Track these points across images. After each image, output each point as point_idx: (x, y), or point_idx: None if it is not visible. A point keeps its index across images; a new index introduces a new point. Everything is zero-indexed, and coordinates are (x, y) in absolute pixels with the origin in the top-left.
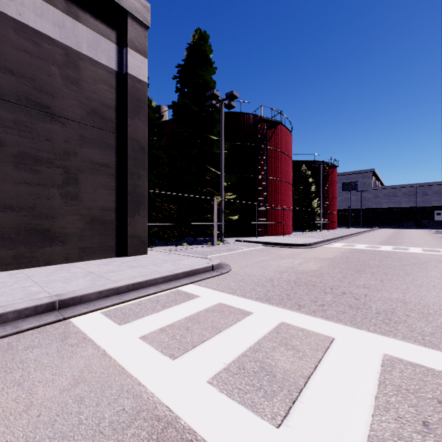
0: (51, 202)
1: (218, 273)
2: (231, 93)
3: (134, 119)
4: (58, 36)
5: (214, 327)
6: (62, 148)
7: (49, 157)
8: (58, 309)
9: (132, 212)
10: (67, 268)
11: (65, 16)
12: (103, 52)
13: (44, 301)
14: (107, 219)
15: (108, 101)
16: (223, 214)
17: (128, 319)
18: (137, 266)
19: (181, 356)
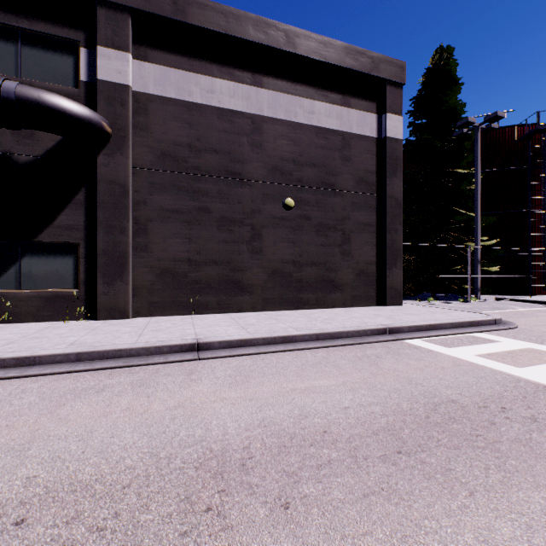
0: (334, 259)
1: (505, 327)
2: (493, 115)
3: (391, 178)
4: (338, 127)
5: (539, 359)
6: (340, 215)
7: (333, 223)
8: (388, 334)
9: (390, 265)
10: (351, 310)
11: (343, 108)
12: (366, 125)
13: (381, 327)
14: (369, 271)
15: (370, 167)
16: (479, 265)
17: (449, 346)
18: (410, 313)
19: (523, 367)
